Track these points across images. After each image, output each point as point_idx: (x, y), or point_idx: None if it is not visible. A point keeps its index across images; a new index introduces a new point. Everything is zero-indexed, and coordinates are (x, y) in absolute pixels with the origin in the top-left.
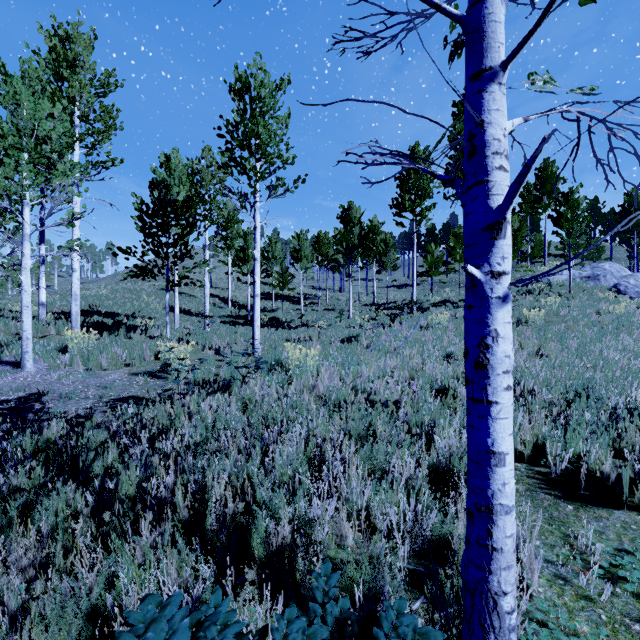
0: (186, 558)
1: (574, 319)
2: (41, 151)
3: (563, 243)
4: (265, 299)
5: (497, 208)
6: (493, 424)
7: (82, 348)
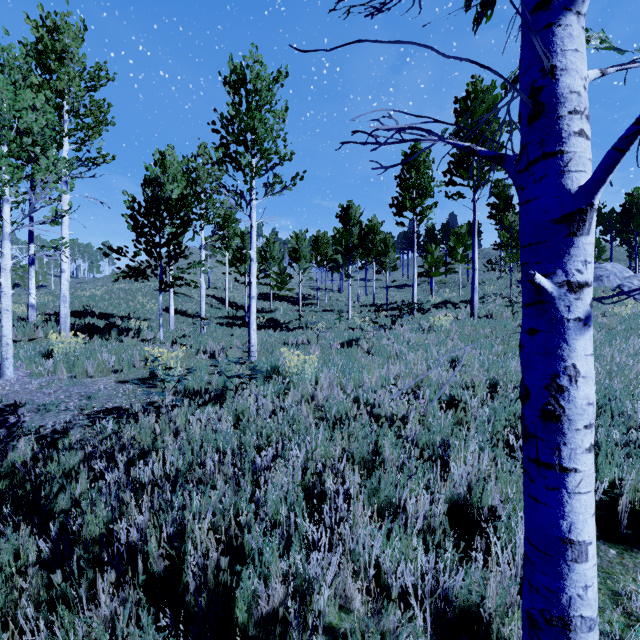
0: None
1: None
2: (21, 144)
3: None
4: (263, 300)
5: (578, 190)
6: (570, 501)
7: (68, 353)
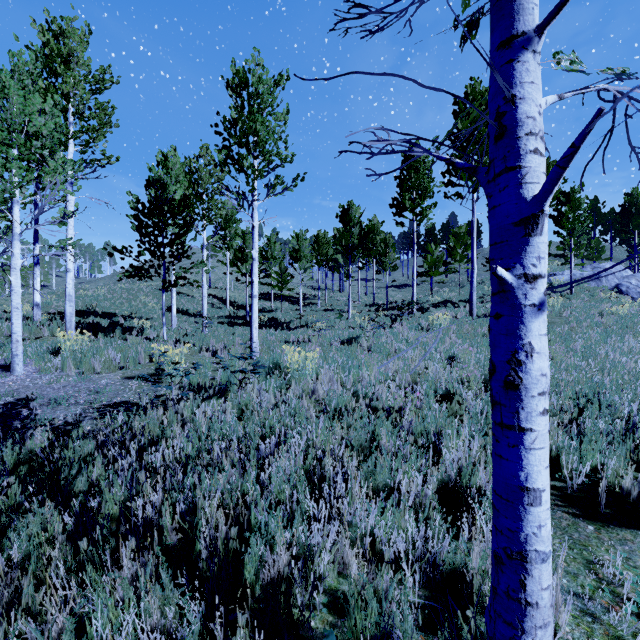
0: (170, 595)
1: (577, 320)
2: (31, 147)
3: (563, 243)
4: (264, 299)
5: (532, 199)
6: (527, 455)
7: (75, 350)
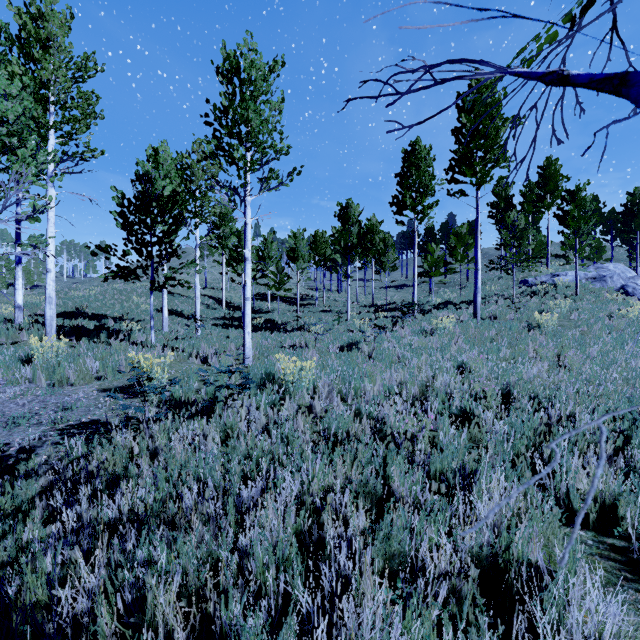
0: None
1: (587, 323)
2: None
3: (564, 243)
4: (261, 300)
5: None
6: None
7: (50, 358)
